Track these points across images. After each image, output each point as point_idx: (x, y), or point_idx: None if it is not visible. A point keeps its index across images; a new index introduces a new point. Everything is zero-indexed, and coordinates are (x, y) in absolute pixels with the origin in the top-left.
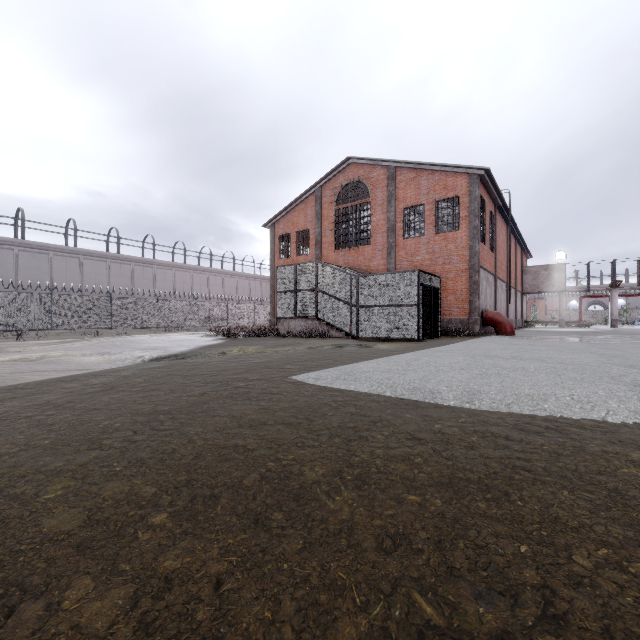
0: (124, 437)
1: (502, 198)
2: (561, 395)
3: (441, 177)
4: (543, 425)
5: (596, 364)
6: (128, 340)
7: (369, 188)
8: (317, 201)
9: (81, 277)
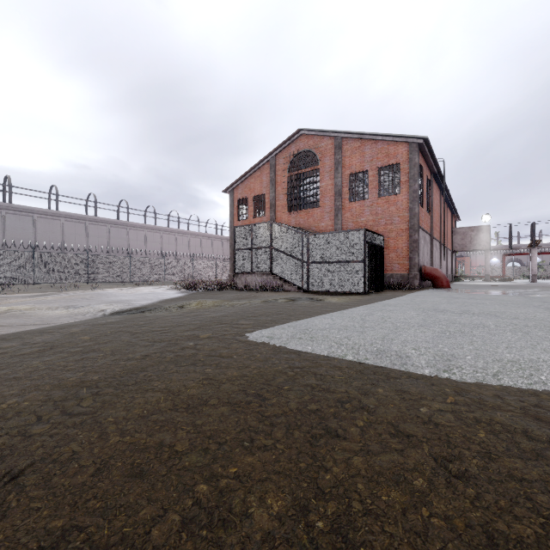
0: (20, 428)
1: (437, 165)
2: None
3: (383, 146)
4: None
5: None
6: (98, 293)
7: (318, 157)
8: (271, 169)
9: (62, 237)
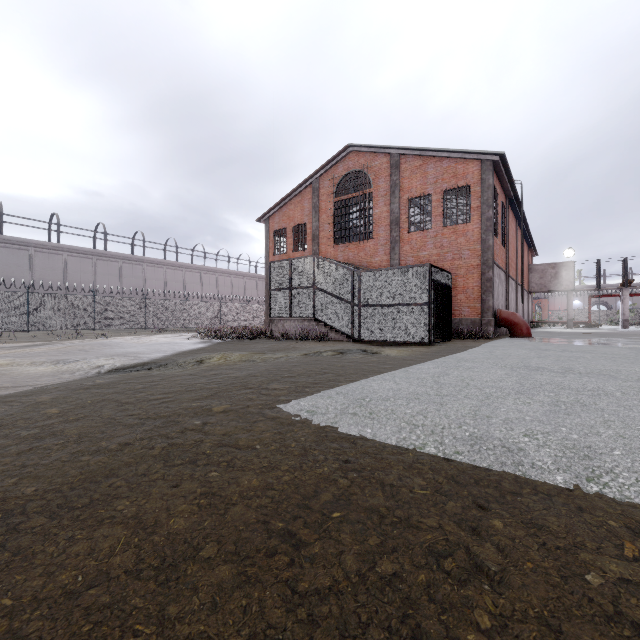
0: None
1: (515, 189)
2: None
3: (450, 164)
4: None
5: None
6: (101, 343)
7: (371, 178)
8: (315, 193)
9: (65, 275)
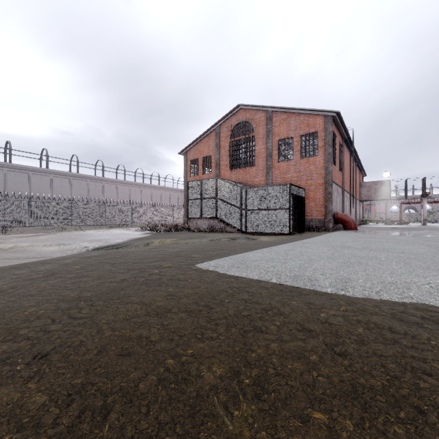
0: (41, 326)
1: (348, 133)
2: (420, 283)
3: (305, 118)
4: (418, 315)
5: (430, 254)
6: (81, 234)
7: (253, 126)
8: (217, 136)
9: (51, 189)
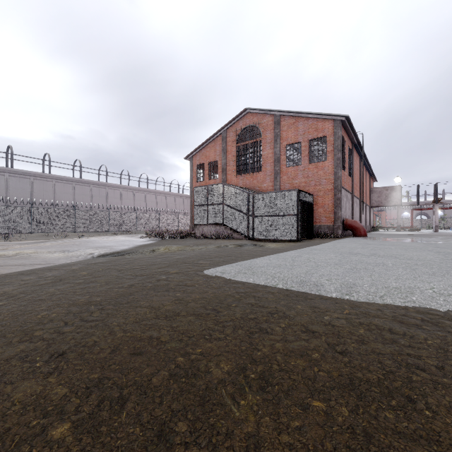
0: (55, 328)
1: (357, 138)
2: (423, 288)
3: (313, 122)
4: (418, 317)
5: (438, 260)
6: (85, 241)
7: (261, 130)
8: (223, 140)
9: (54, 195)
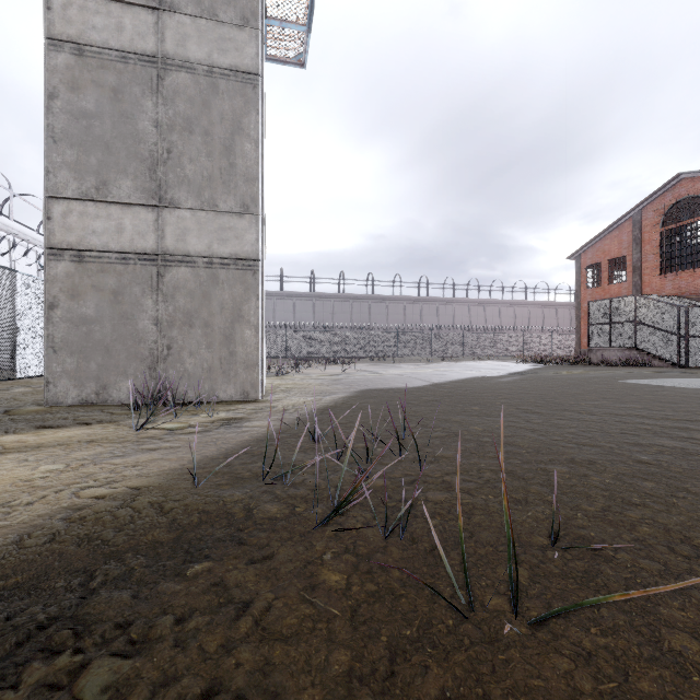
0: (560, 387)
1: None
2: None
3: None
4: None
5: None
6: (466, 364)
7: None
8: (635, 226)
9: (404, 318)
